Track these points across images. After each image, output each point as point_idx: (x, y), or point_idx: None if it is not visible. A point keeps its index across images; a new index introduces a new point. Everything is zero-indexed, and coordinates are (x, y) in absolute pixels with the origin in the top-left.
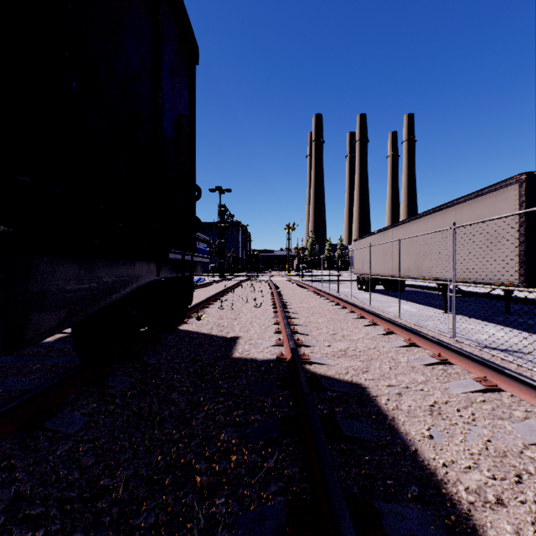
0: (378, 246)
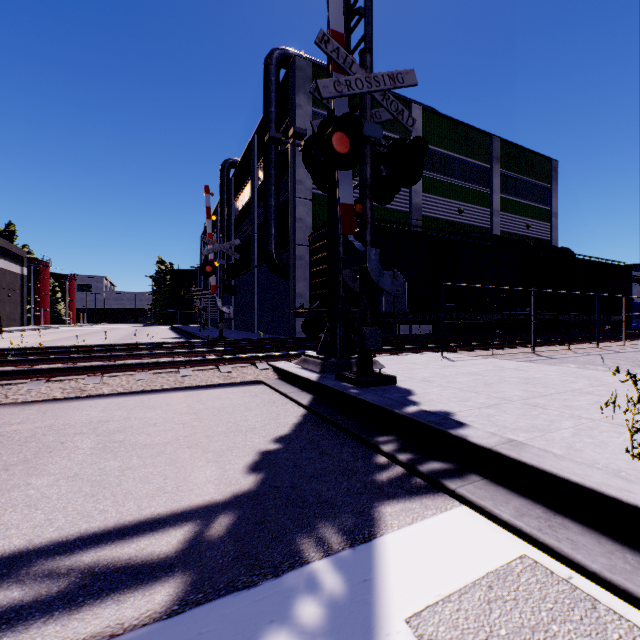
0: None
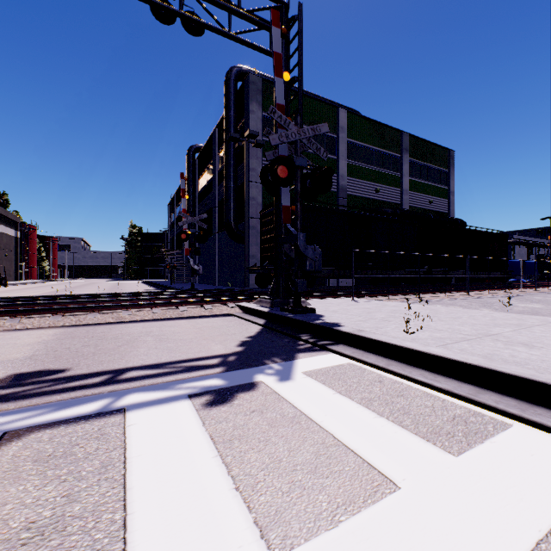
0: None
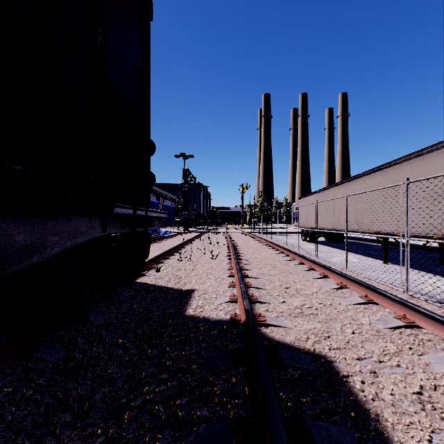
0: (320, 203)
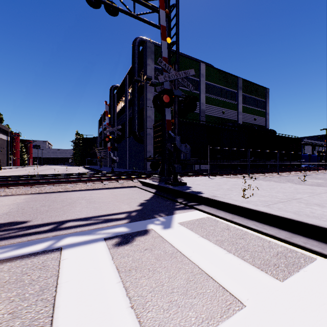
0: None
